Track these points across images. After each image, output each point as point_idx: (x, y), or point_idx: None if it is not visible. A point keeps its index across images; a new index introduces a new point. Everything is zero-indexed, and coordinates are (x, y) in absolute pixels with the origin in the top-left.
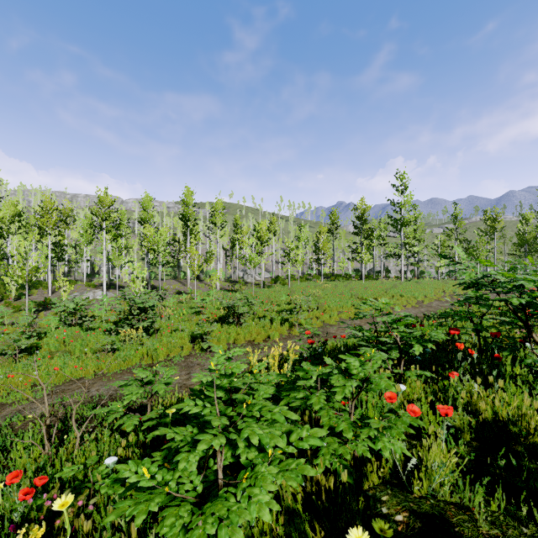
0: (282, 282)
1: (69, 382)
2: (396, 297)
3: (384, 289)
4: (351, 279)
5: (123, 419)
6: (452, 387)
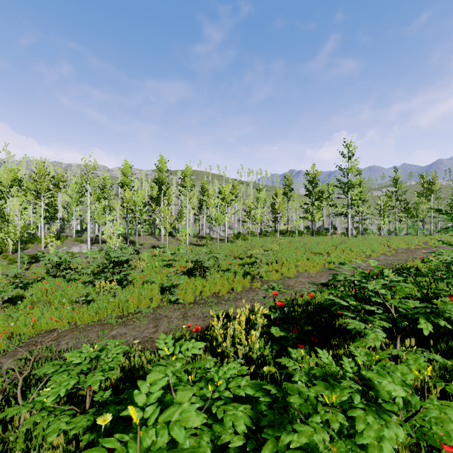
0: (243, 238)
1: (43, 334)
2: (346, 251)
3: (334, 244)
4: (304, 235)
5: (48, 419)
6: None
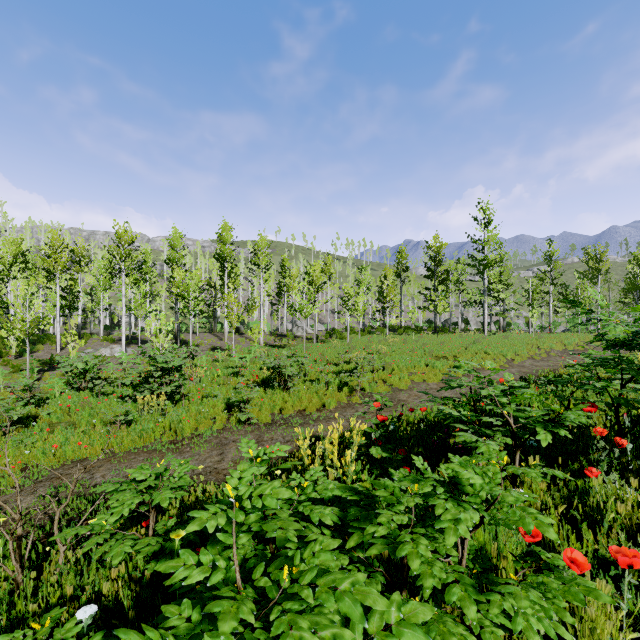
0: (340, 336)
1: (69, 465)
2: (480, 354)
3: (464, 345)
4: (423, 332)
5: (109, 544)
6: (597, 495)
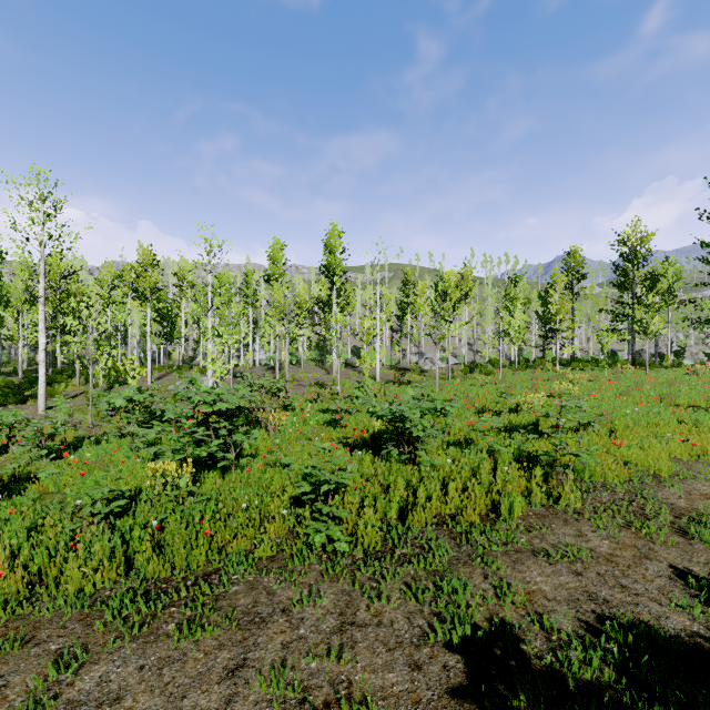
0: (485, 371)
1: None
2: None
3: None
4: (616, 367)
5: None
6: None
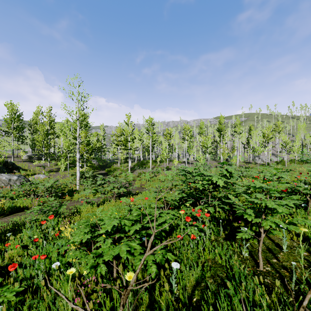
0: (282, 164)
1: None
2: None
3: None
4: None
5: None
6: None
